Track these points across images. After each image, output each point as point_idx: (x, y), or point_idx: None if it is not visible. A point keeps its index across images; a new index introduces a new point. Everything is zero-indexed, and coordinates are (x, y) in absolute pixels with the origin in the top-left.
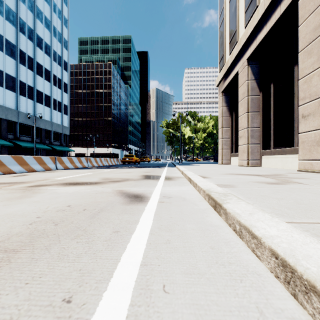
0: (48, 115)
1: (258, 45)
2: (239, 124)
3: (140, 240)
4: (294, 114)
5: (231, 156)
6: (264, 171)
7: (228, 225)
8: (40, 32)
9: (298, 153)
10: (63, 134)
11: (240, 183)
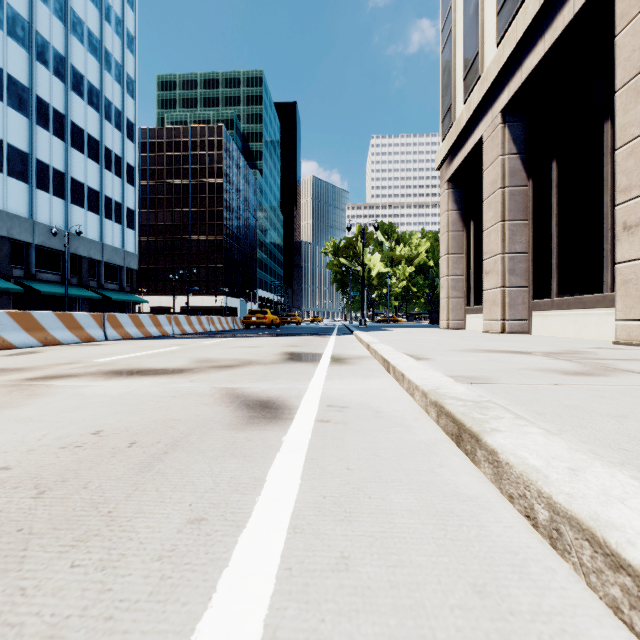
0: (95, 230)
1: (526, 81)
2: (485, 246)
3: (261, 555)
4: (602, 223)
5: (467, 313)
6: (542, 343)
7: (505, 497)
8: (78, 62)
9: (612, 305)
10: (125, 269)
11: (502, 373)
